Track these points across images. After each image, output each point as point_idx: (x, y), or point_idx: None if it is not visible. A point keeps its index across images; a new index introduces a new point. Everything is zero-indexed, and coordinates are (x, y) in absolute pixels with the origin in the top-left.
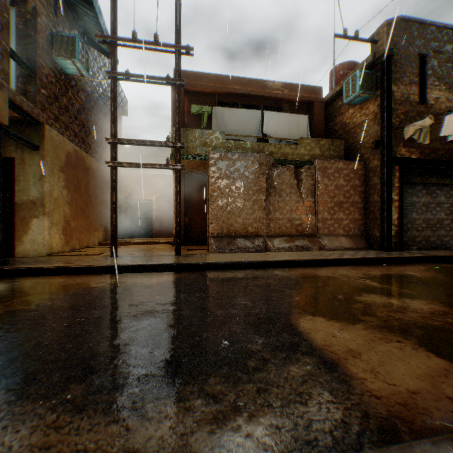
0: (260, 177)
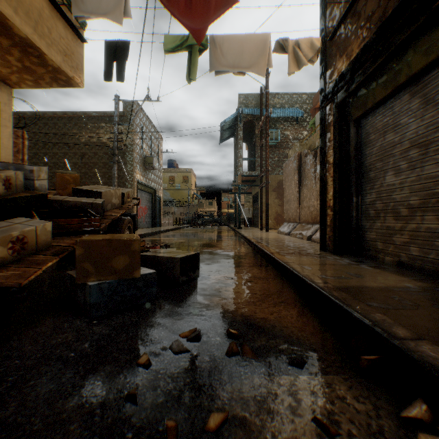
0: (295, 173)
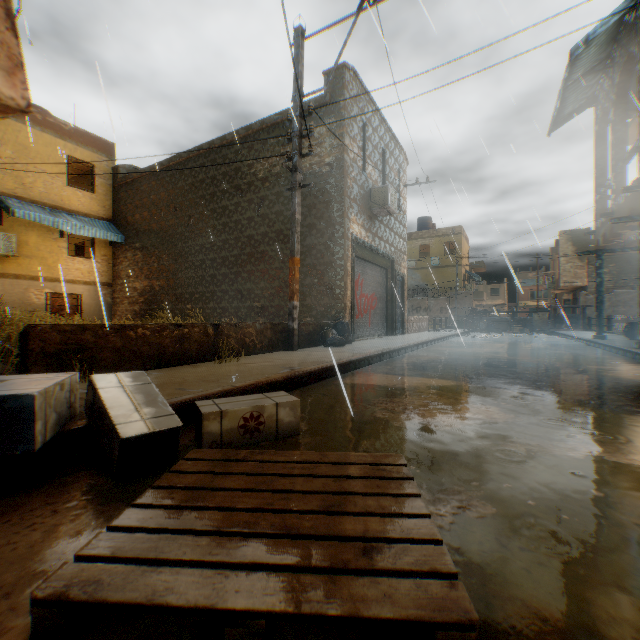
0: None
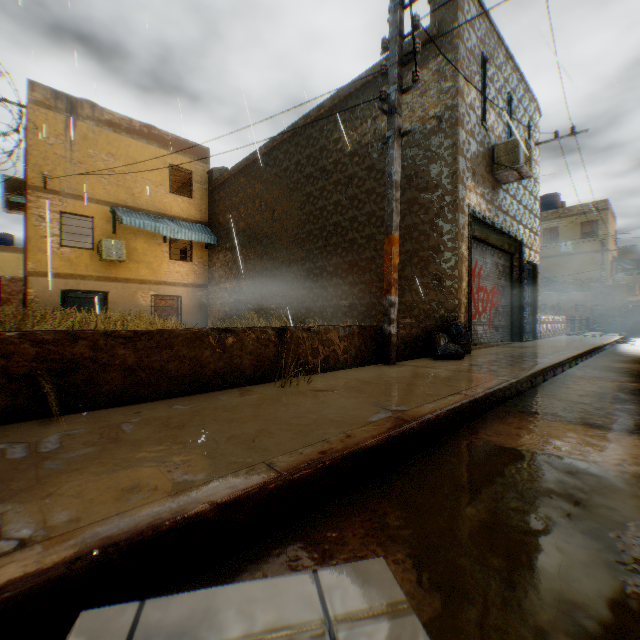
0: None
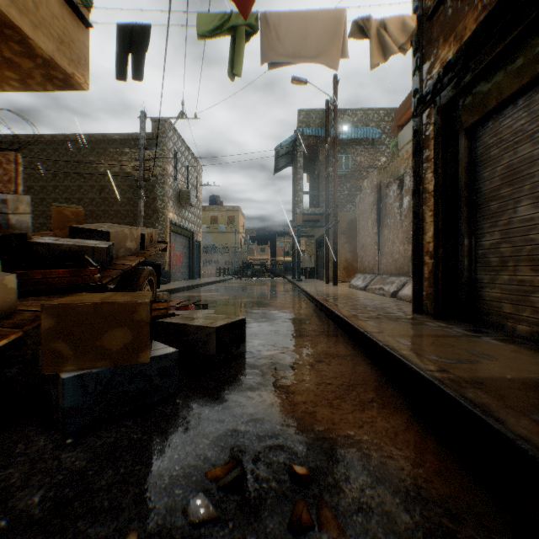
0: (373, 209)
